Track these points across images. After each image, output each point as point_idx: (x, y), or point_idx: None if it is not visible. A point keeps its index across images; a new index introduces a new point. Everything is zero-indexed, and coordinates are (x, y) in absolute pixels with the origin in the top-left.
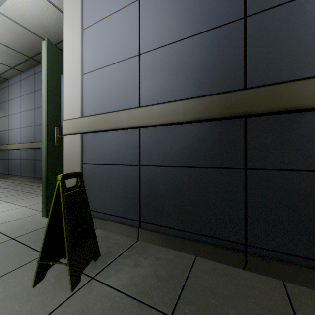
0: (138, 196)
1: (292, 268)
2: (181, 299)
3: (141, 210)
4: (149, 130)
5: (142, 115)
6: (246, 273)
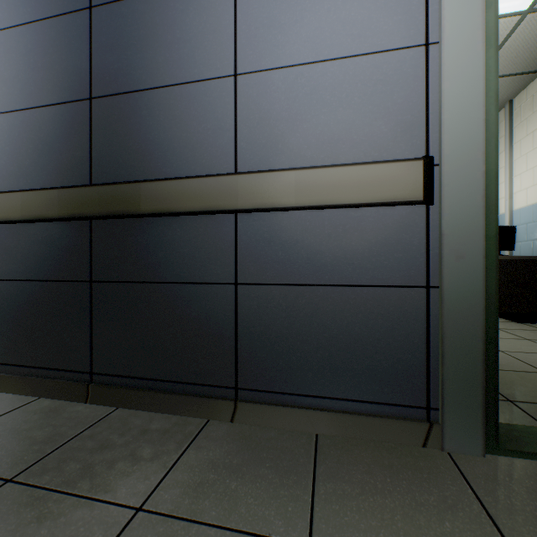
0: None
1: (126, 392)
2: None
3: None
4: None
5: None
6: (84, 406)
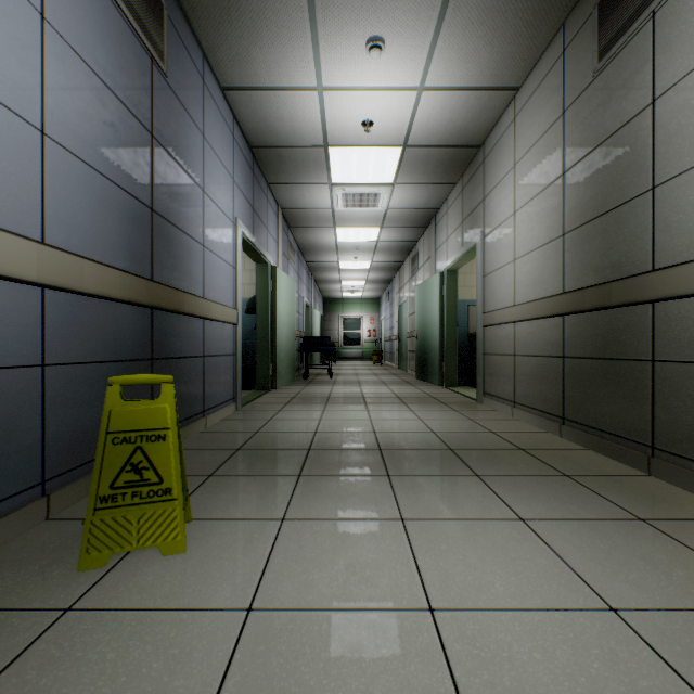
0: (42, 430)
1: None
2: (194, 474)
3: (49, 457)
4: (63, 297)
5: (69, 268)
6: None
